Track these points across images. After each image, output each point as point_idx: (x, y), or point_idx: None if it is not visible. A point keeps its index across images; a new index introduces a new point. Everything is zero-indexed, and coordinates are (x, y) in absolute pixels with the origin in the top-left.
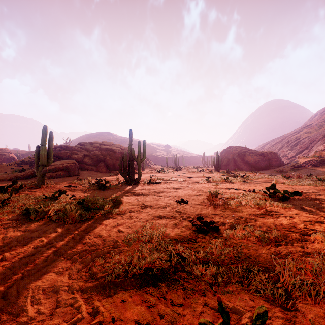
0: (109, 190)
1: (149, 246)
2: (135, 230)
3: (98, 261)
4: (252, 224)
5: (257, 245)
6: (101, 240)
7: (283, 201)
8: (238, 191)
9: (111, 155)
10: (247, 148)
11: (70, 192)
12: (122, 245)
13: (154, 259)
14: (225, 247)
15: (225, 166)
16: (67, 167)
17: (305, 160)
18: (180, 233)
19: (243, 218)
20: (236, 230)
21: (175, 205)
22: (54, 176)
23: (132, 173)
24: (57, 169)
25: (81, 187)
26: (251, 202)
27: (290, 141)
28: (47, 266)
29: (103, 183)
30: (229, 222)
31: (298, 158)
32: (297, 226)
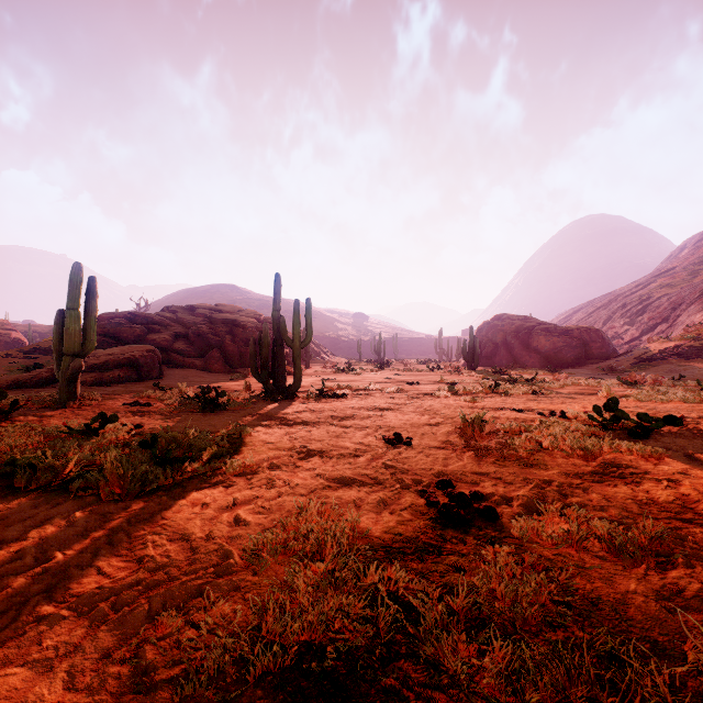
0: (226, 412)
1: (313, 568)
2: (278, 520)
3: (164, 623)
4: (579, 500)
5: (608, 565)
6: (185, 551)
7: (638, 440)
8: (526, 415)
9: (235, 333)
10: (535, 318)
11: (134, 417)
12: (241, 564)
13: (326, 617)
14: (523, 570)
15: (487, 360)
16: (134, 360)
17: (664, 345)
18: (396, 527)
19: (553, 484)
20: (543, 518)
21: (382, 449)
22: (103, 382)
23: (280, 375)
24: (112, 366)
25: (162, 406)
26: (564, 441)
27: (627, 306)
28: (13, 642)
29: (214, 395)
30: (521, 494)
31: (649, 342)
32: (696, 505)
